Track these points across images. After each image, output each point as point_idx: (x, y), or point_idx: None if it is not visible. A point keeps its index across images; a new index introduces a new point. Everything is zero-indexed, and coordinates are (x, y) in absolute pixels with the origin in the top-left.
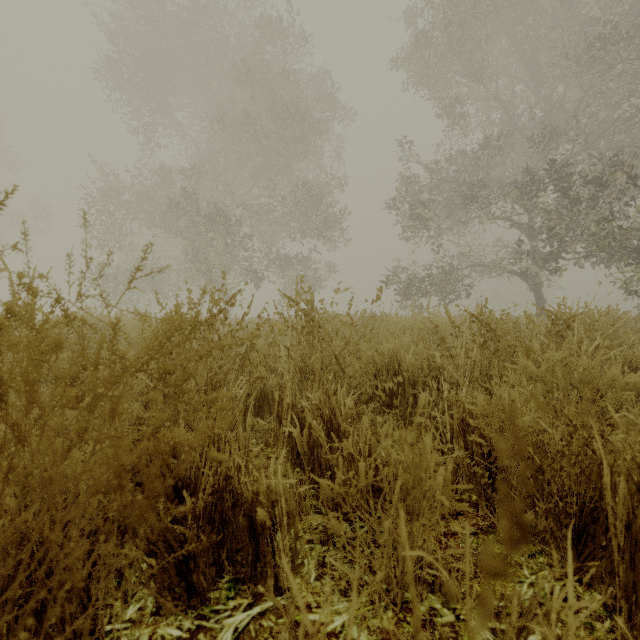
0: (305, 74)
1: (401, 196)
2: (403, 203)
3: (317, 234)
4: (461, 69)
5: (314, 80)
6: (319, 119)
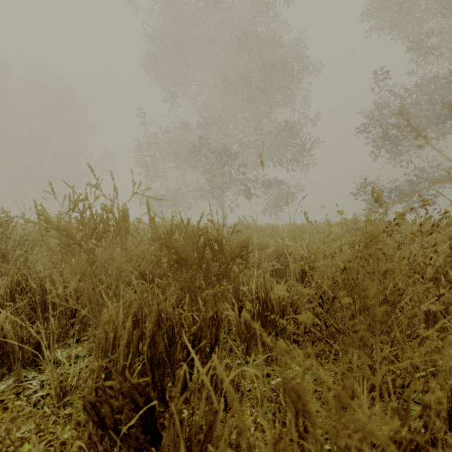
0: (282, 41)
1: (368, 124)
2: (374, 128)
3: (293, 160)
4: (433, 6)
5: (290, 44)
6: (299, 71)
